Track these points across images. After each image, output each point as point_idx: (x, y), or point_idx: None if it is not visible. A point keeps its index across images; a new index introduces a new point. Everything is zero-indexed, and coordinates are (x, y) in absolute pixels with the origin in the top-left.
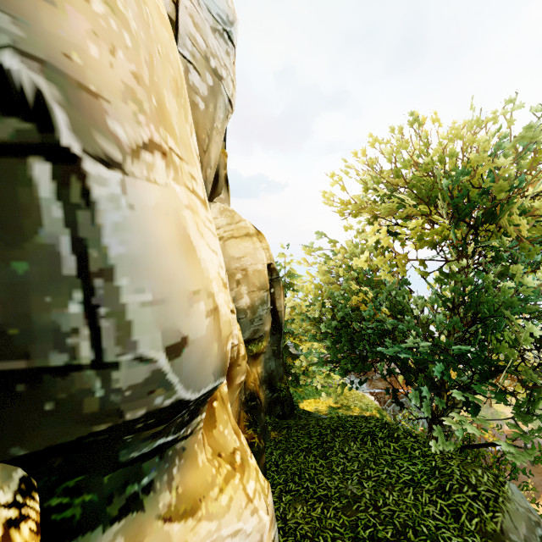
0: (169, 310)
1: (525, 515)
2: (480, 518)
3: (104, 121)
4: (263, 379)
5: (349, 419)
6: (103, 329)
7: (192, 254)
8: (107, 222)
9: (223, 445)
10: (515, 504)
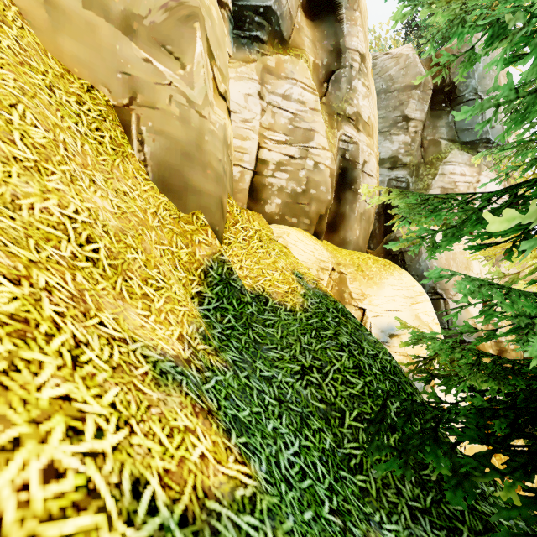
0: (461, 322)
1: None
2: None
3: (449, 292)
4: None
5: None
6: (449, 323)
7: (467, 311)
8: (449, 307)
9: None
10: None
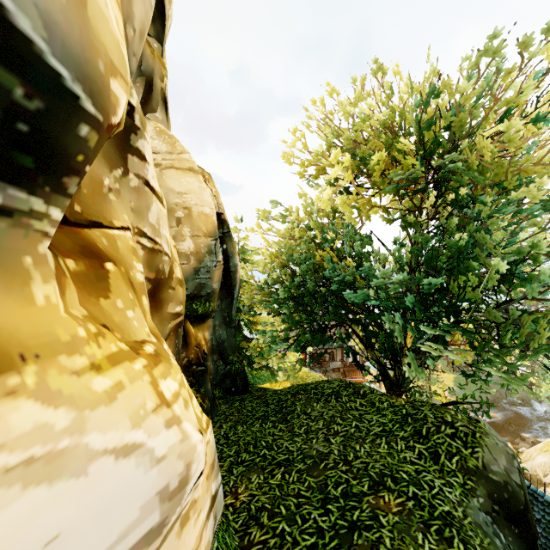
0: None
1: (502, 447)
2: (460, 456)
3: None
4: (212, 349)
5: (310, 384)
6: None
7: None
8: None
9: (121, 326)
10: (491, 438)
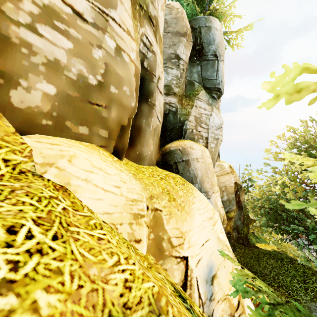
0: None
1: None
2: (316, 293)
3: (208, 194)
4: (234, 228)
5: (273, 252)
6: None
7: (217, 205)
8: None
9: None
10: None
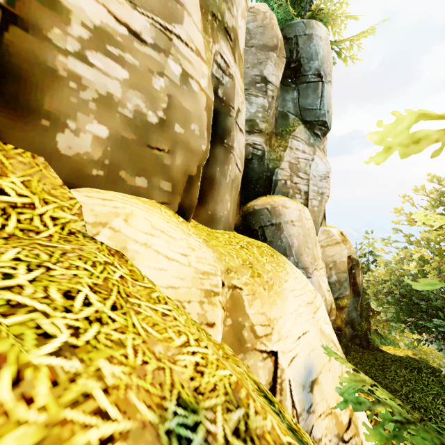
0: None
1: None
2: None
3: (308, 271)
4: (347, 322)
5: (406, 359)
6: None
7: (321, 287)
8: None
9: None
10: None
